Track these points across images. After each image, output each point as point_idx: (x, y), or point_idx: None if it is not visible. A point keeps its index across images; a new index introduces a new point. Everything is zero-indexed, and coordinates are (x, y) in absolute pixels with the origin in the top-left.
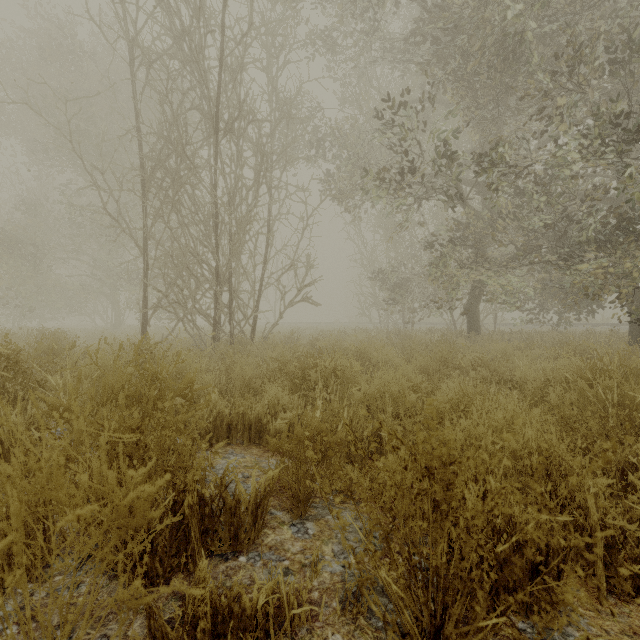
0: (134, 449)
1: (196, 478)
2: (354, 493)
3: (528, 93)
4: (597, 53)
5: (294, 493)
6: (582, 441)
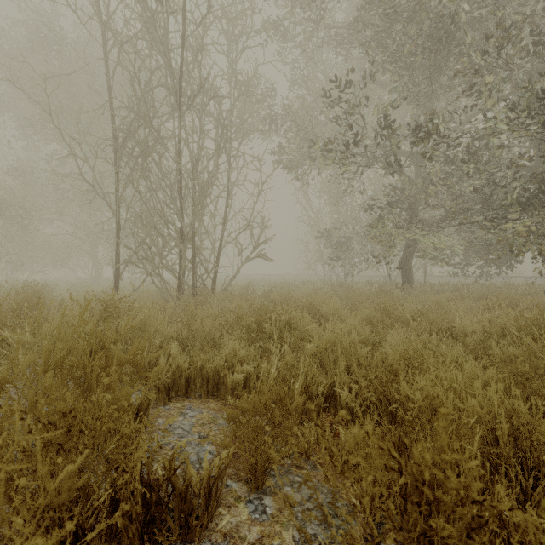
0: (65, 436)
1: (135, 474)
2: (311, 455)
3: (461, 70)
4: (524, 34)
5: (251, 465)
6: (541, 401)
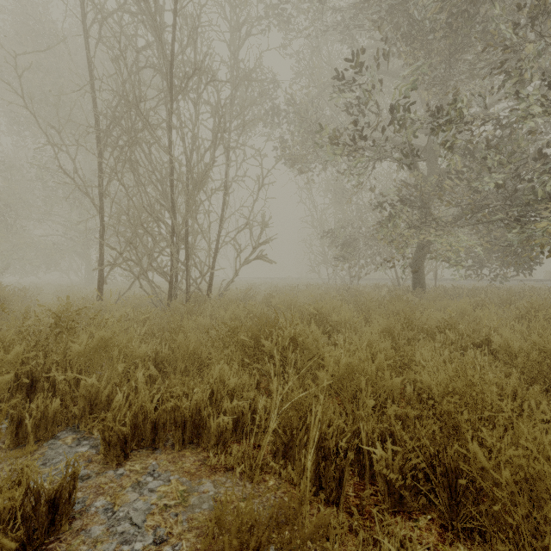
0: None
1: None
2: None
3: (490, 44)
4: None
5: None
6: None
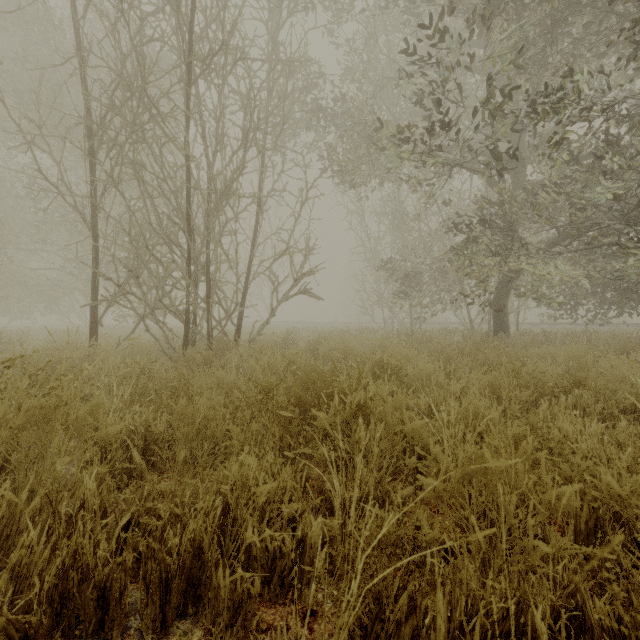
0: None
1: None
2: None
3: None
4: None
5: None
6: None
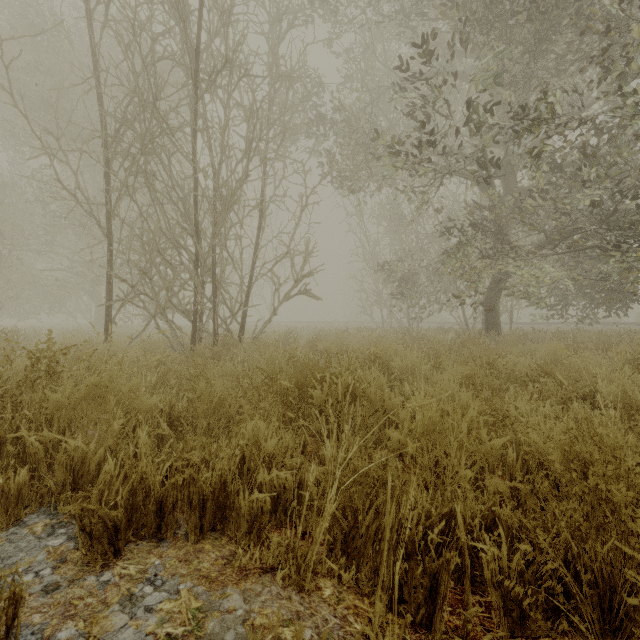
0: None
1: None
2: None
3: (590, 24)
4: None
5: None
6: None
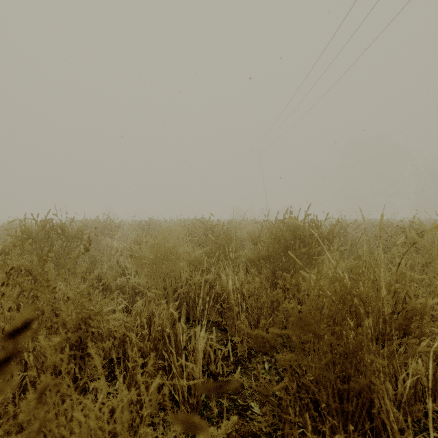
0: None
1: None
2: None
3: None
4: None
5: None
6: None
